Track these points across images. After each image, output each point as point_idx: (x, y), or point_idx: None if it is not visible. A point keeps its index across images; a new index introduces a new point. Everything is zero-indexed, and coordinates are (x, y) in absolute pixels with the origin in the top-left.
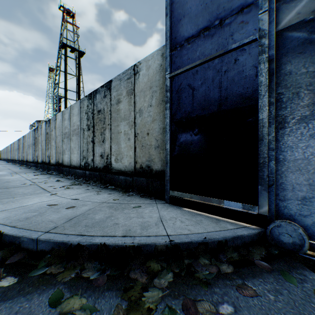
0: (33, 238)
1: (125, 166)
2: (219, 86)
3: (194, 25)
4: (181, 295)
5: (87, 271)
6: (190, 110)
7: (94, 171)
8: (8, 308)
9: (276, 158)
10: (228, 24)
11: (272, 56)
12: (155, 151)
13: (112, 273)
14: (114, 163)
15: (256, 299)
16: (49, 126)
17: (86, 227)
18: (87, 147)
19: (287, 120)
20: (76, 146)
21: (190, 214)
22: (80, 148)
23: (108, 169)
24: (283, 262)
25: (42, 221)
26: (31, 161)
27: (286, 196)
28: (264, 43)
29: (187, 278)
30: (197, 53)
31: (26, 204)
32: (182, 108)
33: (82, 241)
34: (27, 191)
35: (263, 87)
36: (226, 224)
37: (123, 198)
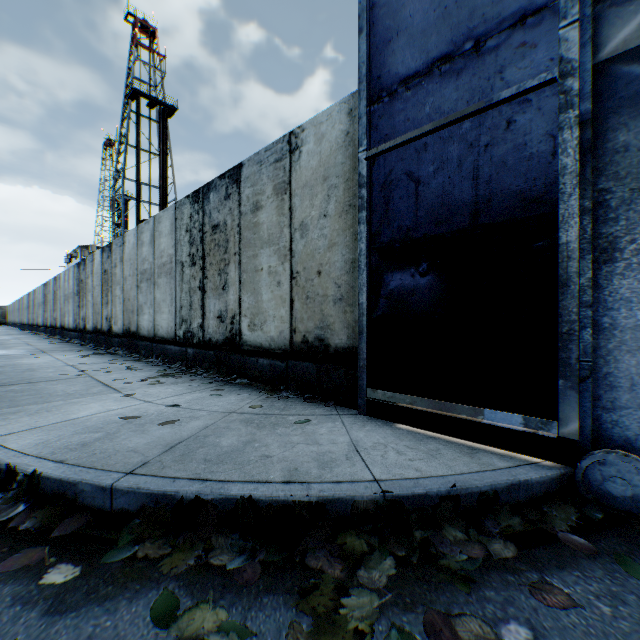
0: (104, 486)
1: (271, 339)
2: (474, 176)
3: (420, 52)
4: (418, 604)
5: (219, 554)
6: (411, 224)
7: (205, 348)
8: (71, 629)
9: (596, 322)
10: (492, 49)
11: (587, 114)
12: (335, 309)
13: (270, 558)
14: (248, 332)
15: (573, 612)
16: (109, 258)
17: (207, 462)
18: (191, 300)
19: (620, 246)
20: (167, 297)
21: (412, 437)
22: (175, 301)
23: (234, 344)
24: (616, 537)
25: (114, 450)
26: (71, 328)
27: (617, 401)
28: (571, 87)
29: (426, 569)
30: (426, 108)
31: (76, 417)
32: (394, 221)
33: (205, 492)
34: (73, 388)
35: (568, 177)
36: (491, 457)
37: (270, 404)
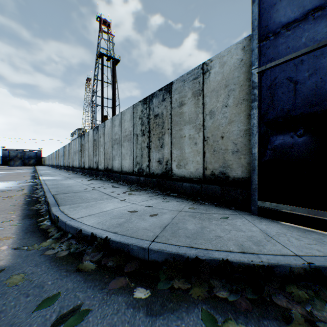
0: (144, 247)
1: (191, 172)
2: None
3: (297, 8)
4: None
5: (219, 291)
6: (290, 107)
7: (151, 177)
8: (166, 326)
9: None
10: None
11: None
12: (233, 156)
13: (251, 297)
14: (176, 169)
15: None
16: (97, 133)
17: (189, 238)
18: (142, 153)
19: None
20: (128, 152)
21: (296, 230)
22: (133, 154)
23: (168, 175)
24: None
25: (136, 228)
26: (77, 167)
27: None
28: None
29: None
30: (302, 39)
31: (105, 210)
32: (278, 106)
33: (200, 255)
34: (94, 196)
35: None
36: None
37: (197, 207)
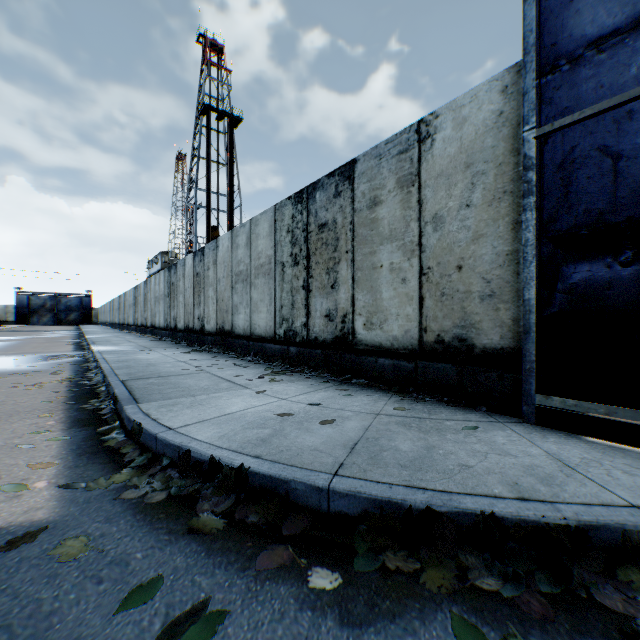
0: (319, 487)
1: (394, 338)
2: None
3: (620, 5)
4: None
5: (480, 576)
6: (606, 206)
7: (311, 347)
8: None
9: None
10: None
11: None
12: (482, 306)
13: (548, 590)
14: (364, 331)
15: None
16: (201, 261)
17: (406, 468)
18: (293, 299)
19: None
20: (264, 297)
21: (621, 453)
22: (274, 301)
23: (346, 343)
24: None
25: (297, 448)
26: (161, 327)
27: None
28: None
29: None
30: (631, 70)
31: (230, 411)
32: (578, 204)
33: (436, 503)
34: (203, 383)
35: None
36: None
37: (410, 406)
